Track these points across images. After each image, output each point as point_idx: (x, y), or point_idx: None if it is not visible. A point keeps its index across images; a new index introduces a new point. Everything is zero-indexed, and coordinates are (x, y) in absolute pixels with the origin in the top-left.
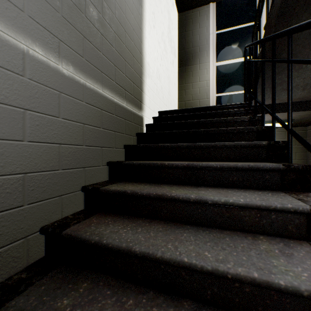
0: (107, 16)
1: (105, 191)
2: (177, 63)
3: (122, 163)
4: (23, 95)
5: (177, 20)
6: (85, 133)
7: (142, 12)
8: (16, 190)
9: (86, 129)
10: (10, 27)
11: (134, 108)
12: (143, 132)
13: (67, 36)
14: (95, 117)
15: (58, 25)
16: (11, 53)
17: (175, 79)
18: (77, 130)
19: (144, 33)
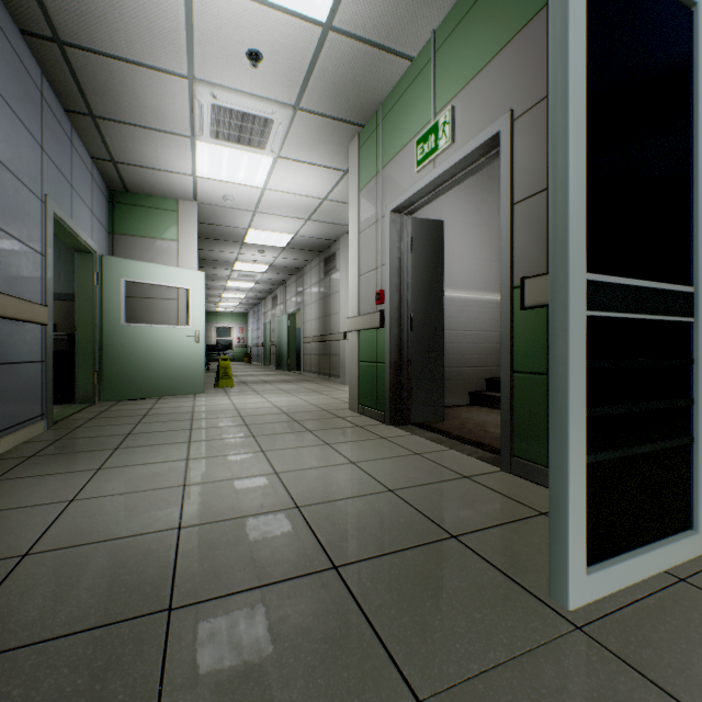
0: None
1: None
2: None
3: None
4: (496, 315)
5: None
6: None
7: None
8: (494, 349)
9: None
10: (493, 294)
11: None
12: None
13: None
14: None
15: None
16: (493, 302)
17: None
18: None
19: None
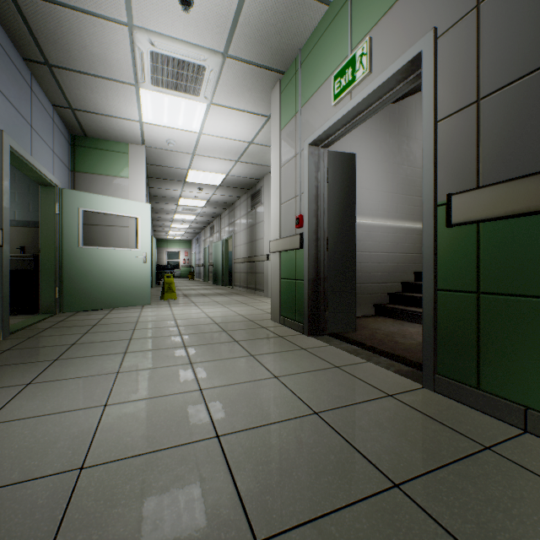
0: None
1: None
2: None
3: None
4: (397, 239)
5: None
6: (415, 248)
7: None
8: (395, 268)
9: (415, 246)
10: (394, 221)
11: None
12: None
13: (408, 211)
14: (419, 240)
15: (405, 210)
16: (394, 228)
17: None
18: (412, 247)
19: None
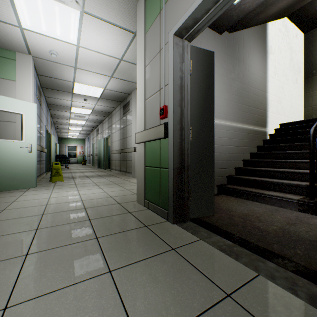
0: (249, 97)
1: (251, 160)
2: (302, 77)
3: (256, 153)
4: (232, 135)
5: (302, 41)
6: (243, 142)
7: (266, 76)
8: (231, 157)
9: (243, 141)
10: (230, 121)
11: (261, 128)
12: (267, 138)
13: (239, 115)
14: (245, 137)
15: (237, 114)
16: (230, 127)
17: (299, 92)
18: (241, 142)
19: (267, 86)
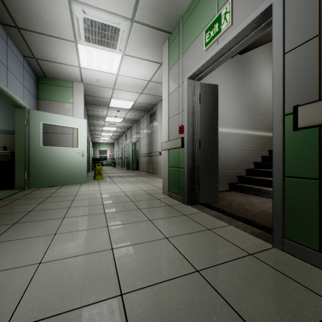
0: (260, 107)
1: (260, 163)
2: None
3: (266, 156)
4: (243, 141)
5: None
6: (254, 147)
7: None
8: (242, 160)
9: (254, 146)
10: (241, 130)
11: None
12: None
13: (250, 124)
14: (256, 142)
15: (248, 123)
16: (241, 134)
17: None
18: (252, 147)
19: None
